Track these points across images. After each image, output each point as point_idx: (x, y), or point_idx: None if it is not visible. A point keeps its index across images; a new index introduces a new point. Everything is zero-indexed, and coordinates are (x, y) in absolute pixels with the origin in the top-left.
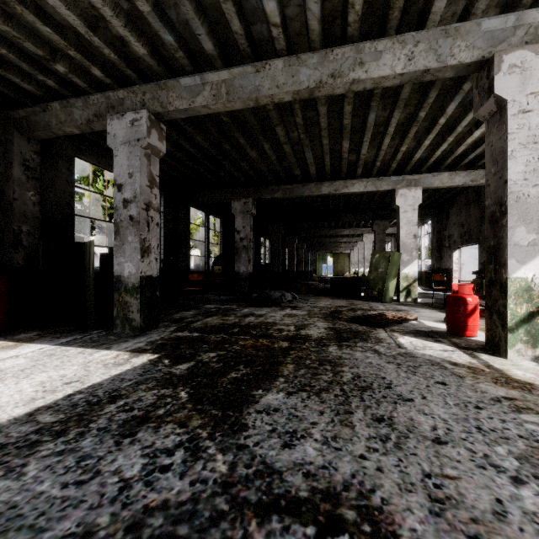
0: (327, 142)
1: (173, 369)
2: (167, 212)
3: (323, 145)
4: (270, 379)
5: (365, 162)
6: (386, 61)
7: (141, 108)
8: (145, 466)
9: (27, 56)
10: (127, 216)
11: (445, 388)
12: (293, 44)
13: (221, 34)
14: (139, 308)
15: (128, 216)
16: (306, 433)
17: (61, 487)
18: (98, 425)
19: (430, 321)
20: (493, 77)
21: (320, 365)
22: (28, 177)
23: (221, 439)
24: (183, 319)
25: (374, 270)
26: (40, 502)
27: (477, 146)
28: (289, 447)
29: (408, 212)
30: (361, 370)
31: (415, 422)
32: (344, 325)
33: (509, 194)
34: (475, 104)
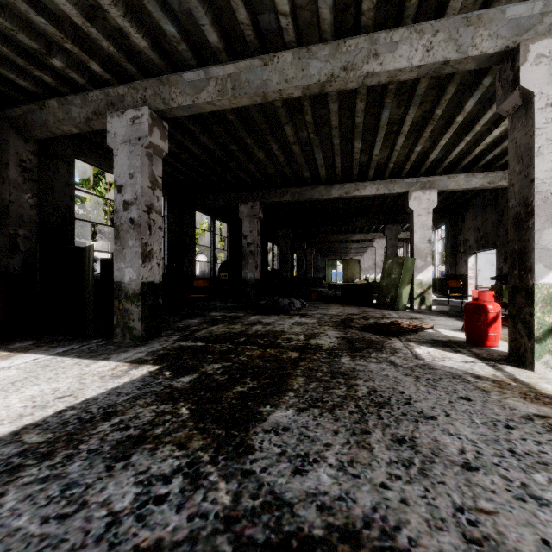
0: (338, 142)
1: (174, 382)
2: (171, 216)
3: (334, 145)
4: (279, 393)
5: (378, 163)
6: (403, 52)
7: (143, 105)
8: (138, 497)
9: (22, 50)
10: (128, 219)
11: (469, 404)
12: (303, 35)
13: (227, 24)
14: (140, 316)
15: (128, 218)
16: (319, 456)
17: (40, 522)
18: (89, 447)
19: (447, 330)
20: (518, 68)
21: (332, 378)
22: (25, 178)
23: (225, 463)
24: (187, 328)
25: (386, 276)
26: (14, 541)
27: (496, 146)
28: (300, 474)
29: (422, 216)
30: (377, 384)
31: (440, 444)
32: (357, 334)
33: (536, 193)
34: (498, 98)
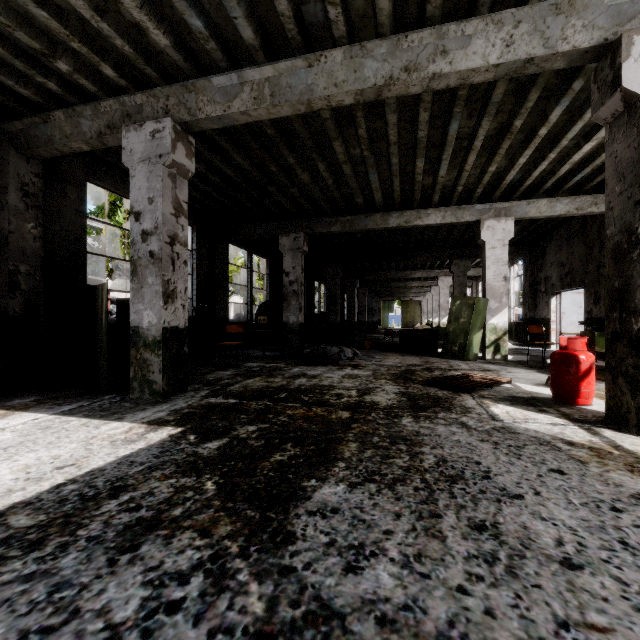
0: (396, 161)
1: (199, 448)
2: (200, 250)
3: (392, 164)
4: (327, 463)
5: (444, 186)
6: (477, 48)
7: (164, 116)
8: (145, 603)
9: (21, 51)
10: (147, 252)
11: (563, 479)
12: (355, 30)
13: (264, 17)
14: (161, 368)
15: (148, 251)
16: (377, 548)
17: (17, 638)
18: (89, 533)
19: (528, 384)
20: (619, 64)
21: (392, 444)
22: (27, 205)
23: (258, 556)
24: (217, 381)
25: (454, 320)
26: None
27: (586, 165)
28: (354, 572)
29: (496, 249)
30: (447, 452)
31: (531, 532)
32: (420, 389)
33: None
34: (593, 103)
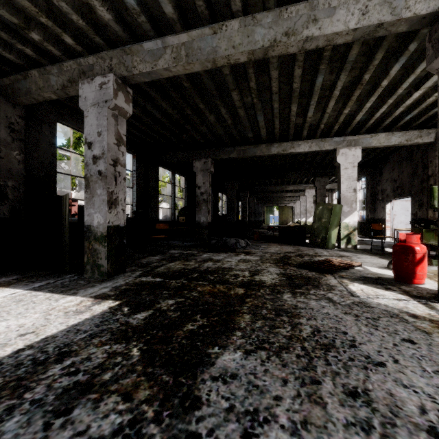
0: (277, 106)
1: (130, 318)
2: (138, 171)
3: (274, 109)
4: (227, 333)
5: (310, 124)
6: (340, 16)
7: (109, 72)
8: None
9: (5, 26)
10: (96, 171)
11: (415, 348)
12: (248, 6)
13: None
14: (107, 255)
15: (97, 171)
16: (269, 414)
17: None
18: (34, 396)
19: (374, 267)
20: None
21: (277, 316)
22: (13, 138)
23: (169, 422)
24: (149, 264)
25: (318, 220)
26: None
27: (414, 108)
28: None
29: (348, 169)
30: (320, 323)
31: (397, 399)
32: (295, 271)
33: None
34: (428, 57)
